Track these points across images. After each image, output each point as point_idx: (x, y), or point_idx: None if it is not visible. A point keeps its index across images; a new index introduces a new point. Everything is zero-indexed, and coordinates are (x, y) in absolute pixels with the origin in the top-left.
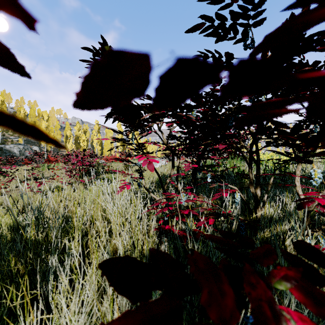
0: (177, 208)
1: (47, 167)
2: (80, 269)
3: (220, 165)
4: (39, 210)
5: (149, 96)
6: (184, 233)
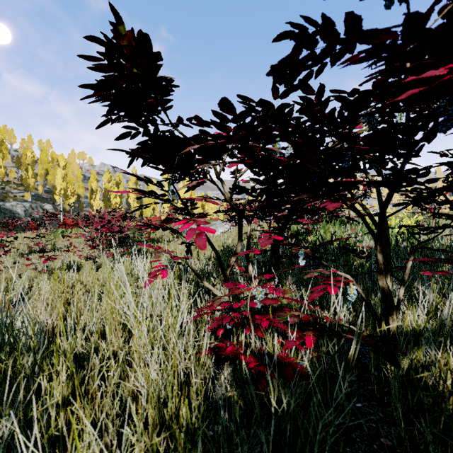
0: (248, 314)
1: (62, 234)
2: (69, 432)
3: (310, 231)
4: (2, 320)
5: (199, 120)
6: (260, 367)
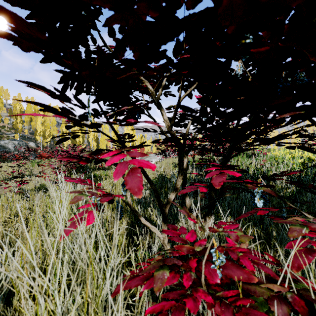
0: (203, 286)
1: (37, 163)
2: None
3: None
4: None
5: None
6: None
